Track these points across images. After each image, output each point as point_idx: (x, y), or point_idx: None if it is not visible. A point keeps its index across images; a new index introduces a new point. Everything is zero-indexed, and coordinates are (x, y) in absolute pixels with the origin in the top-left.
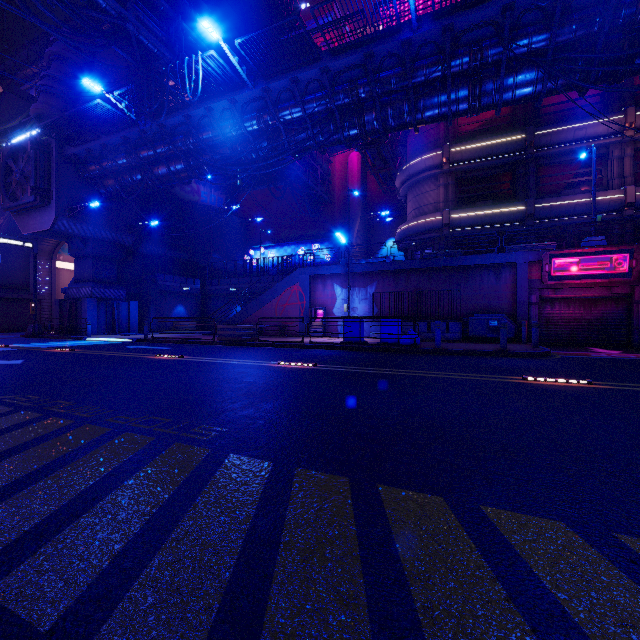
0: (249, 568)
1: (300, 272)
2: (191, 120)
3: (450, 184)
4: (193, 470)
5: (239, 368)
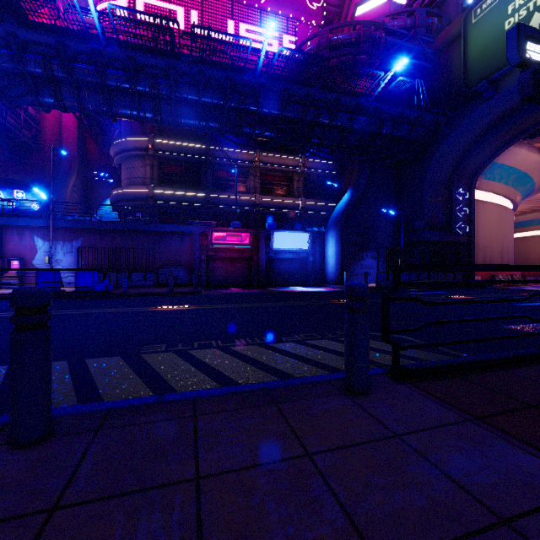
0: None
1: None
2: None
3: (155, 166)
4: None
5: None
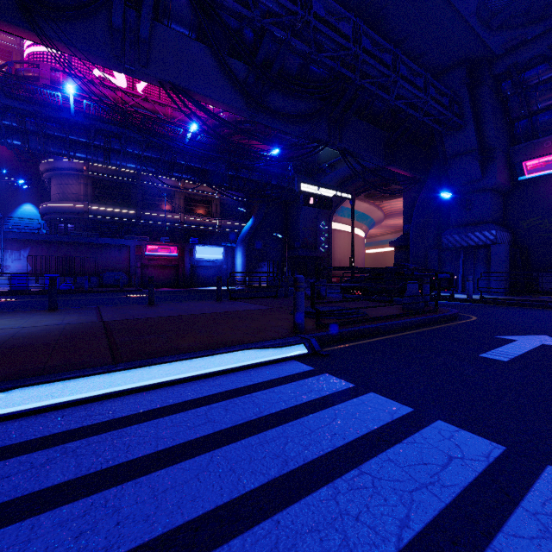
0: None
1: None
2: None
3: (89, 185)
4: None
5: None
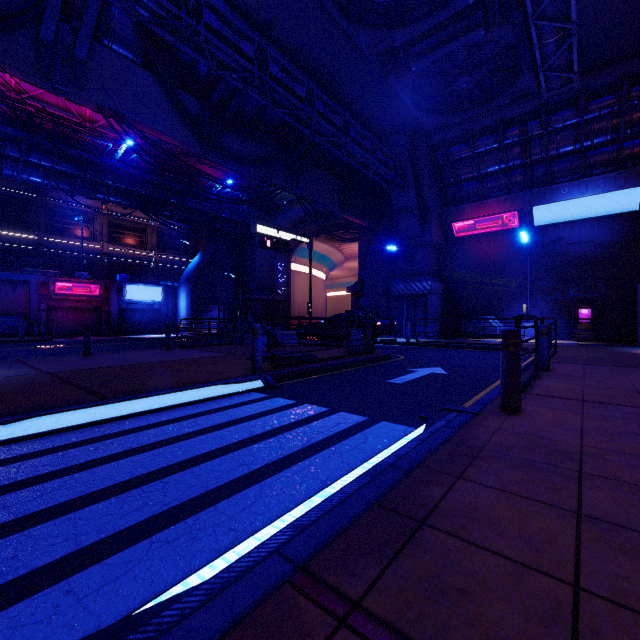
0: None
1: None
2: None
3: None
4: None
5: None
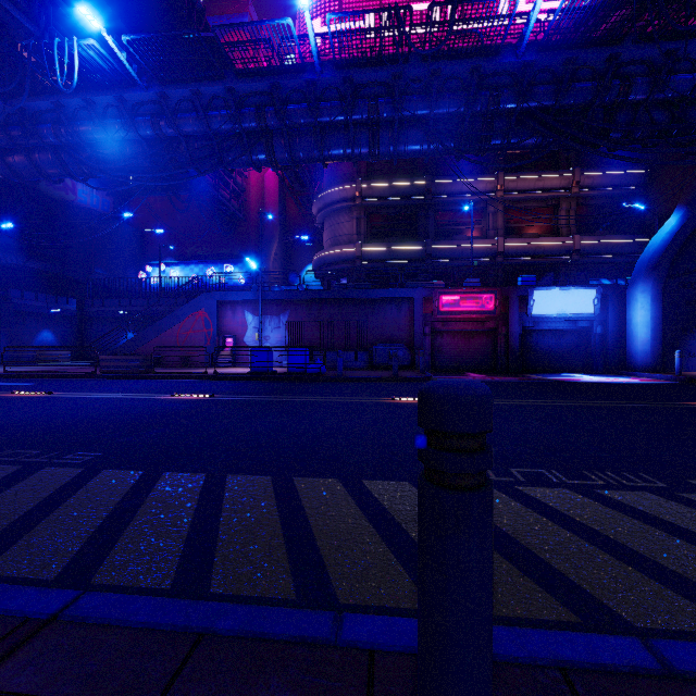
0: (111, 524)
1: (206, 297)
2: (63, 109)
3: (363, 218)
4: (66, 483)
5: (125, 402)
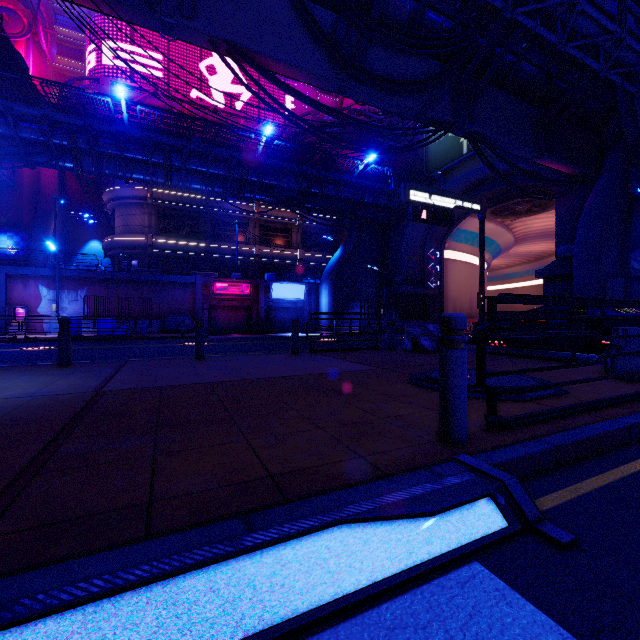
0: None
1: None
2: None
3: (153, 214)
4: None
5: None
